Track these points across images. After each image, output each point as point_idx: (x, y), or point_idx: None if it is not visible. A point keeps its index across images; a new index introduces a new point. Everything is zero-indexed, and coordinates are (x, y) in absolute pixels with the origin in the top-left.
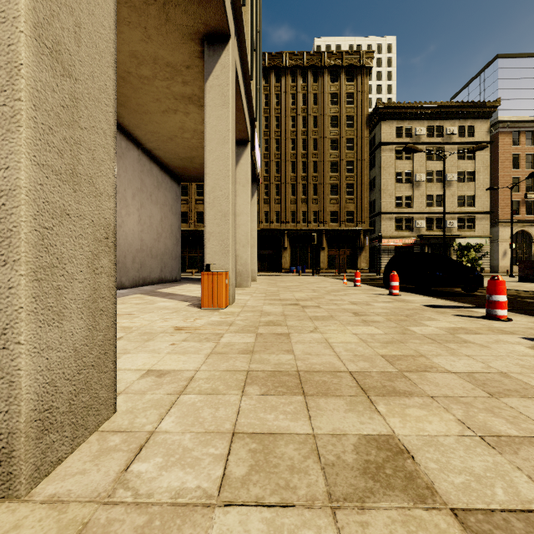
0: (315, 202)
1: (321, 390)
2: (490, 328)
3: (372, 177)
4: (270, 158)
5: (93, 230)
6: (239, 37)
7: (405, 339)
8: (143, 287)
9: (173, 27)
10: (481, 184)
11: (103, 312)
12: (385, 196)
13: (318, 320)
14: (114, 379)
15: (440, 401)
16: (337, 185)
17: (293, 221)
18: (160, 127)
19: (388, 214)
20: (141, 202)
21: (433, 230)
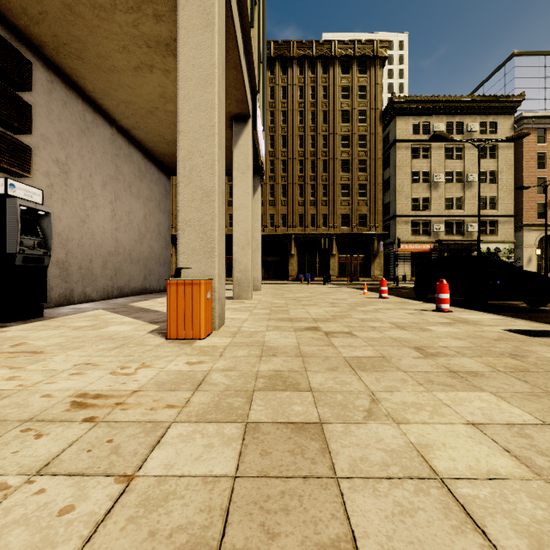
0: (325, 204)
1: None
2: None
3: (386, 177)
4: (276, 156)
5: None
6: None
7: None
8: (117, 299)
9: None
10: (504, 185)
11: None
12: (400, 198)
13: (366, 371)
14: None
15: None
16: (349, 186)
17: (301, 225)
18: (135, 94)
19: (404, 217)
20: (116, 193)
21: (452, 235)
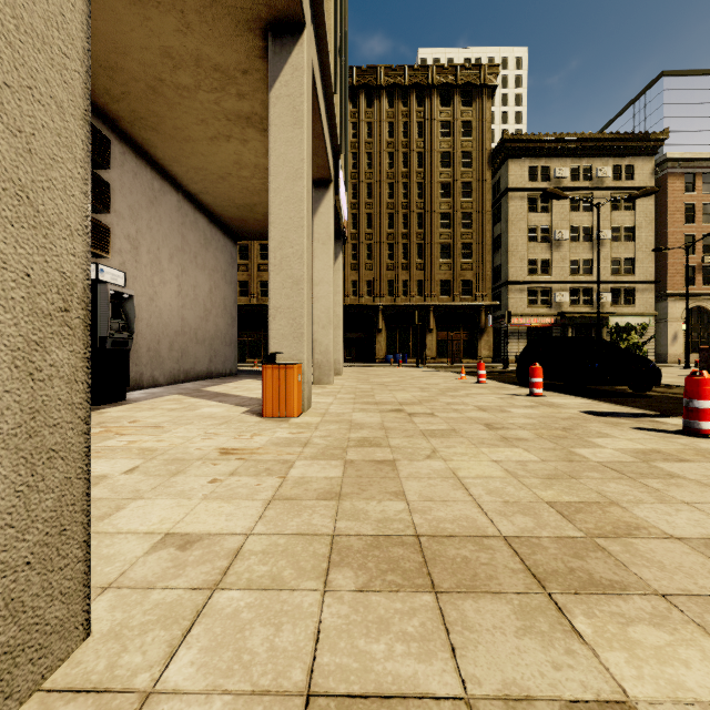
0: (420, 268)
1: (463, 578)
2: (697, 450)
3: (496, 234)
4: (360, 208)
5: (30, 294)
6: (317, 30)
7: (576, 470)
8: (184, 384)
9: (223, 11)
10: (642, 244)
11: (57, 453)
12: (513, 260)
13: (435, 437)
14: (85, 575)
15: (683, 607)
16: (449, 245)
17: (390, 294)
18: (208, 161)
19: (518, 283)
20: (182, 266)
21: (579, 306)
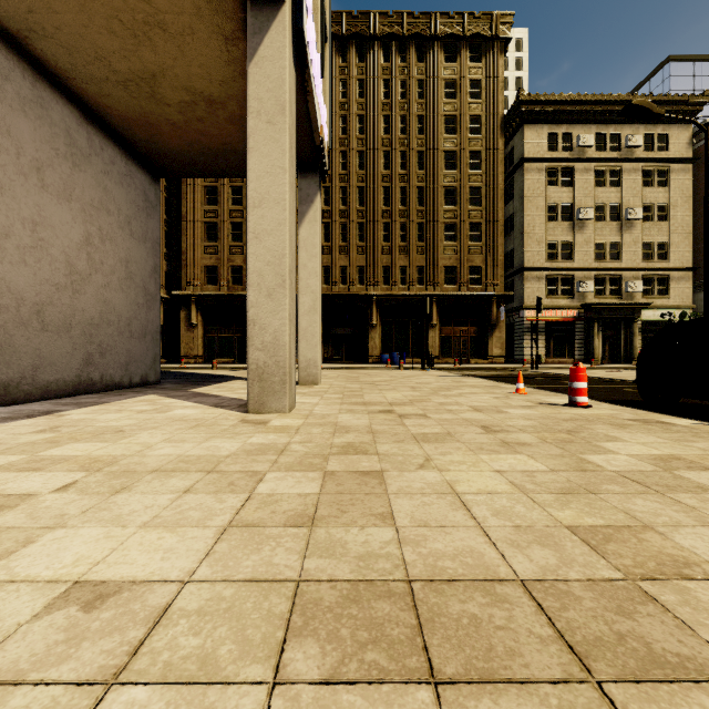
0: (421, 251)
1: None
2: None
3: (508, 214)
4: (350, 180)
5: None
6: None
7: None
8: None
9: None
10: (678, 225)
11: None
12: (530, 243)
13: None
14: None
15: None
16: (455, 225)
17: (385, 282)
18: None
19: (535, 270)
20: None
21: (605, 297)
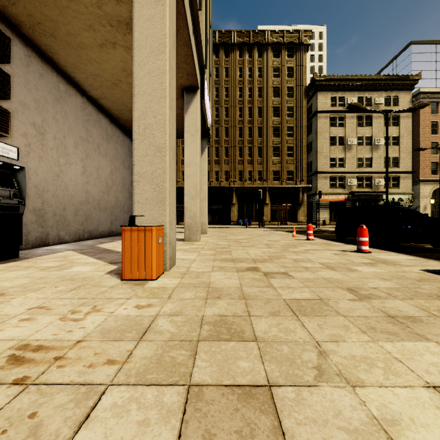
0: (260, 163)
1: None
2: None
3: (309, 141)
4: (220, 123)
5: None
6: None
7: None
8: (87, 241)
9: None
10: (404, 148)
11: None
12: (321, 158)
13: (307, 316)
14: None
15: None
16: (279, 148)
17: (240, 179)
18: (101, 68)
19: (323, 173)
20: (86, 152)
21: (363, 188)
